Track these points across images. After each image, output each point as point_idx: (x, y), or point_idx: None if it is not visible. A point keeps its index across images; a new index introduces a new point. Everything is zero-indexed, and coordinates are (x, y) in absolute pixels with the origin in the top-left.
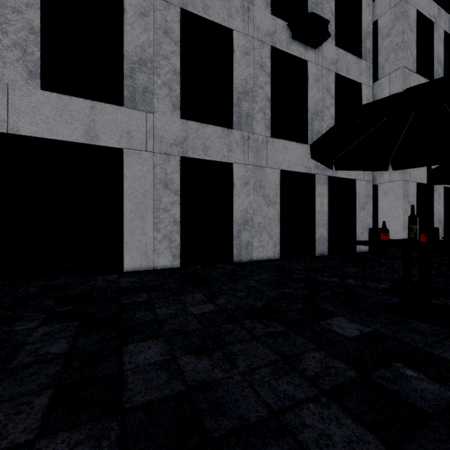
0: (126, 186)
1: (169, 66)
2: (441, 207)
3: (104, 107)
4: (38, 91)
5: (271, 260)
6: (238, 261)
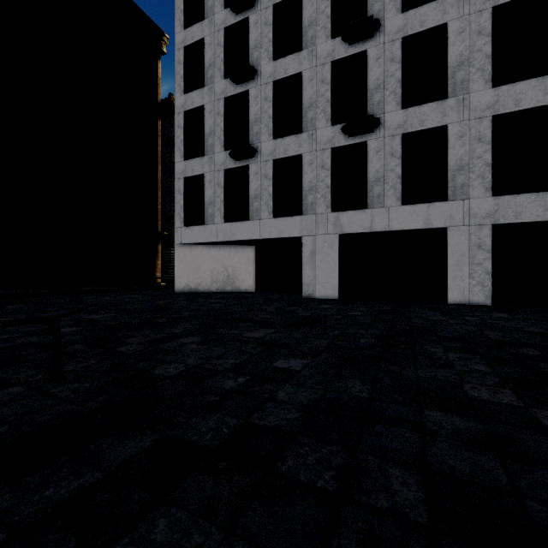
0: (449, 250)
1: (481, 162)
2: None
3: (435, 205)
4: (401, 207)
5: None
6: None
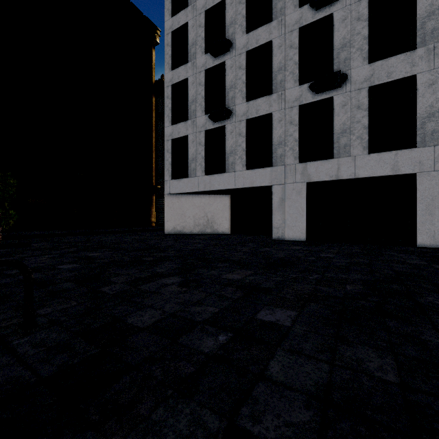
0: (418, 195)
1: None
2: None
3: (403, 152)
4: (367, 155)
5: None
6: None
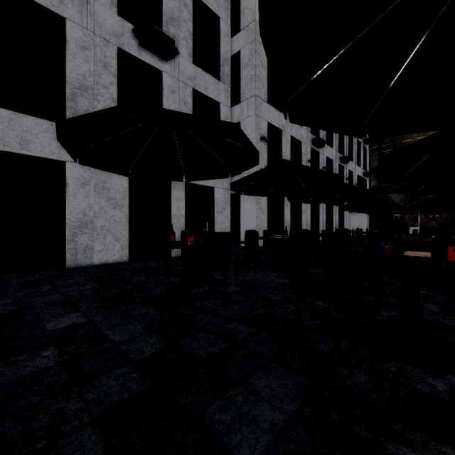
0: None
1: None
2: (288, 213)
3: None
4: None
5: (116, 263)
6: (72, 266)
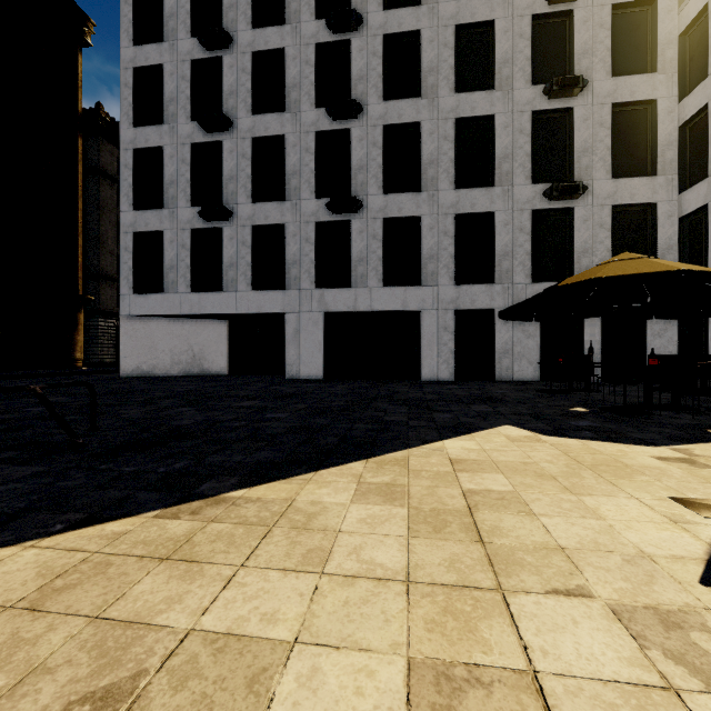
0: (422, 331)
1: (447, 254)
2: None
3: (411, 289)
4: (382, 288)
5: (529, 382)
6: (499, 380)
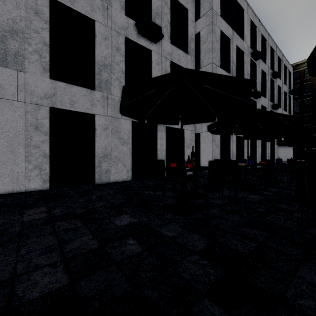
0: None
1: (39, 38)
2: (234, 147)
3: None
4: None
5: (124, 181)
6: (99, 183)
